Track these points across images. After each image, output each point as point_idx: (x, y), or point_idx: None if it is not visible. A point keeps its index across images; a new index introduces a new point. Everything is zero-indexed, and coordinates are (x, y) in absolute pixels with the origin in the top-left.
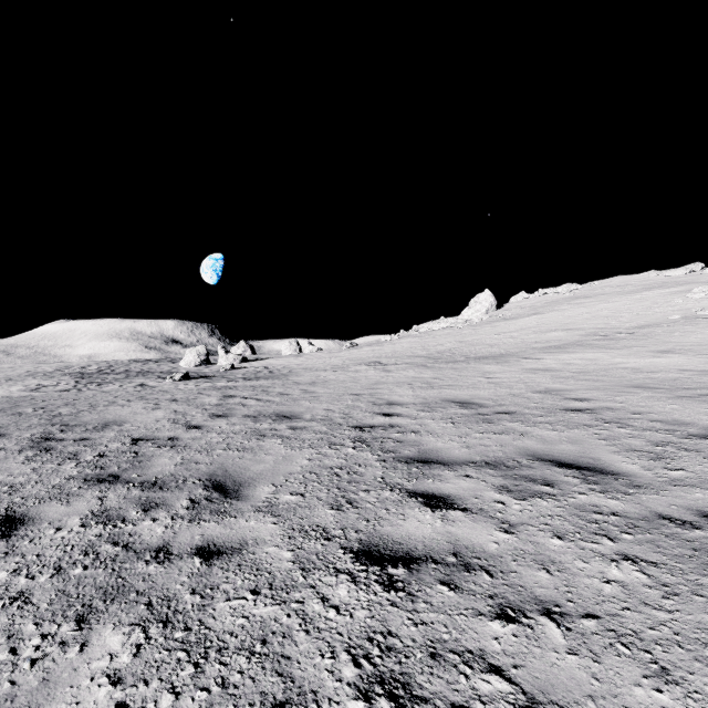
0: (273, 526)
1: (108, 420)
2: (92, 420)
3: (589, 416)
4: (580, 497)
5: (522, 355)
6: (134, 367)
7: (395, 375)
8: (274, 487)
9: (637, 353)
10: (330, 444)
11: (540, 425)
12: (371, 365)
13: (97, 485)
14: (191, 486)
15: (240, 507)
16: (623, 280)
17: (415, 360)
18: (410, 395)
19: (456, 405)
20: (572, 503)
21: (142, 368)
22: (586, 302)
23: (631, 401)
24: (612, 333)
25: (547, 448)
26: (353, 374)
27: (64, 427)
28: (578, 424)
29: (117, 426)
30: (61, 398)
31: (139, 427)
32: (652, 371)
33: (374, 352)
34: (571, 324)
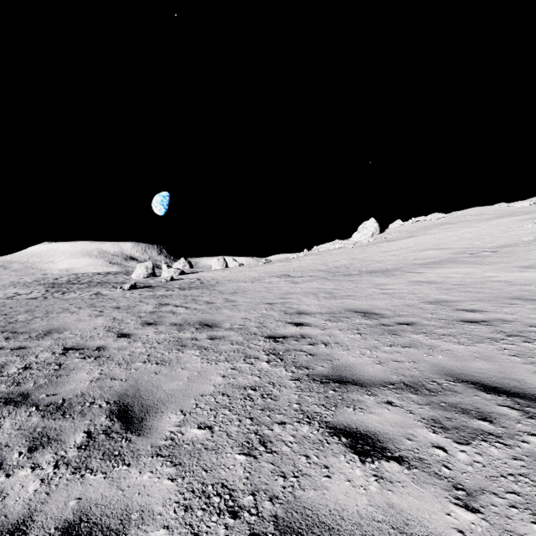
0: (169, 483)
1: (53, 328)
2: (39, 327)
3: (488, 328)
4: (533, 441)
5: (406, 270)
6: (96, 279)
7: (302, 286)
8: (182, 415)
9: (504, 268)
10: (245, 356)
11: (444, 337)
12: (281, 277)
13: (1, 407)
14: (96, 411)
15: (138, 447)
16: (479, 210)
17: (317, 273)
18: (317, 305)
19: (359, 315)
20: (529, 452)
21: (102, 280)
22: (452, 227)
23: (520, 312)
24: (478, 252)
25: (462, 366)
26: (267, 285)
27: (11, 334)
28: (481, 337)
29: (58, 334)
30: (26, 305)
31: (76, 335)
32: (524, 283)
33: (284, 267)
34: (442, 245)
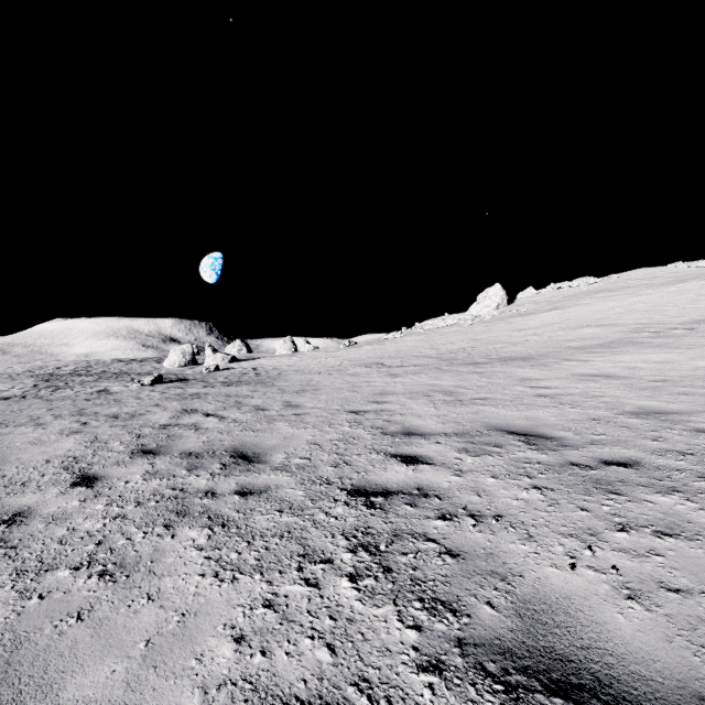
0: None
1: None
2: None
3: None
4: None
5: (560, 356)
6: (114, 368)
7: (404, 381)
8: None
9: None
10: (302, 555)
11: None
12: (372, 367)
13: None
14: None
15: None
16: (647, 272)
17: (425, 361)
18: (434, 415)
19: (517, 440)
20: None
21: (121, 369)
22: (613, 295)
23: None
24: (664, 329)
25: None
26: (352, 379)
27: None
28: None
29: None
30: None
31: (2, 478)
32: None
33: (375, 351)
34: (604, 319)
